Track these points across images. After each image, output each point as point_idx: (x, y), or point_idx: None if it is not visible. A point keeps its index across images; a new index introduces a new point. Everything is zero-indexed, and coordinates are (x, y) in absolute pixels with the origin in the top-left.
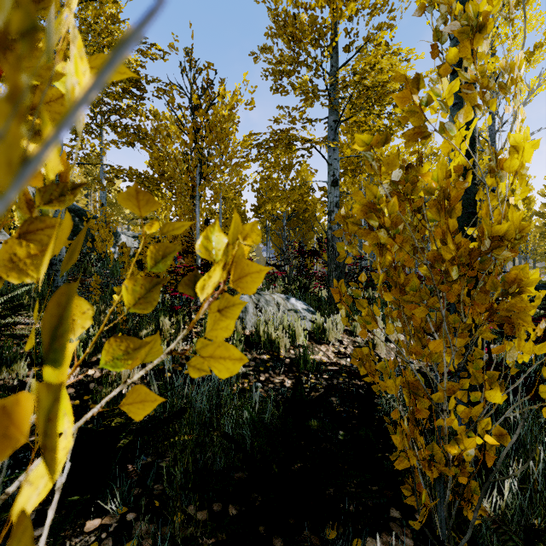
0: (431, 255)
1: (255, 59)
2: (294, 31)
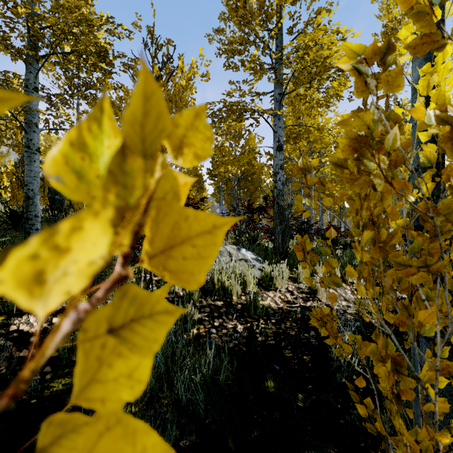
0: (421, 207)
1: (210, 40)
2: (245, 14)
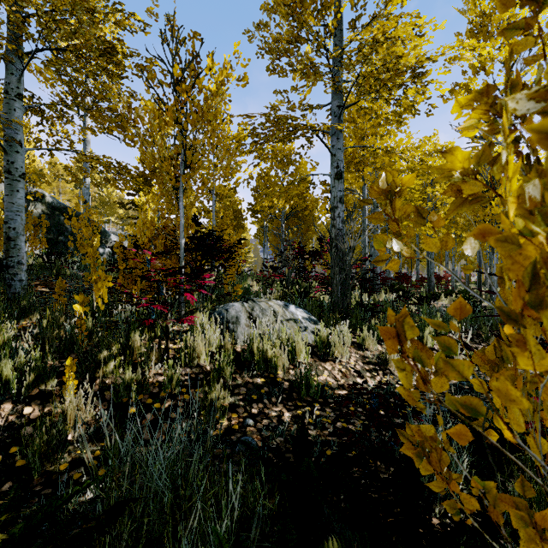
0: None
1: (250, 37)
2: (294, 1)
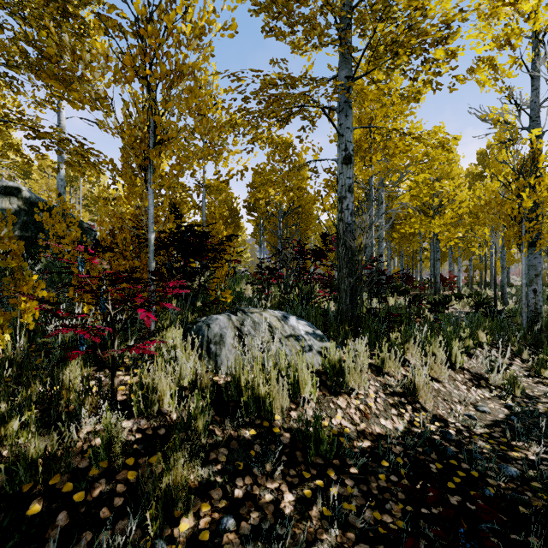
0: None
1: None
2: None
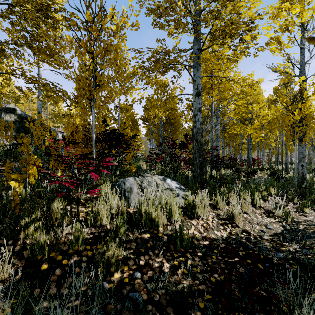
0: None
1: (141, 5)
2: None
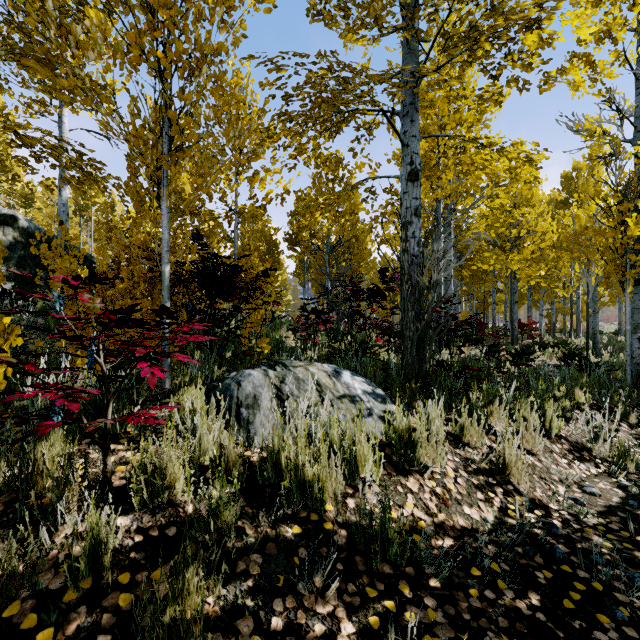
0: None
1: None
2: None
